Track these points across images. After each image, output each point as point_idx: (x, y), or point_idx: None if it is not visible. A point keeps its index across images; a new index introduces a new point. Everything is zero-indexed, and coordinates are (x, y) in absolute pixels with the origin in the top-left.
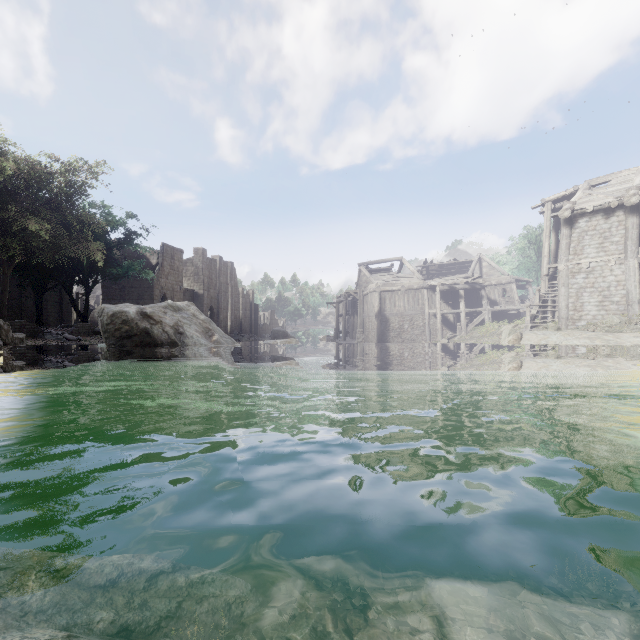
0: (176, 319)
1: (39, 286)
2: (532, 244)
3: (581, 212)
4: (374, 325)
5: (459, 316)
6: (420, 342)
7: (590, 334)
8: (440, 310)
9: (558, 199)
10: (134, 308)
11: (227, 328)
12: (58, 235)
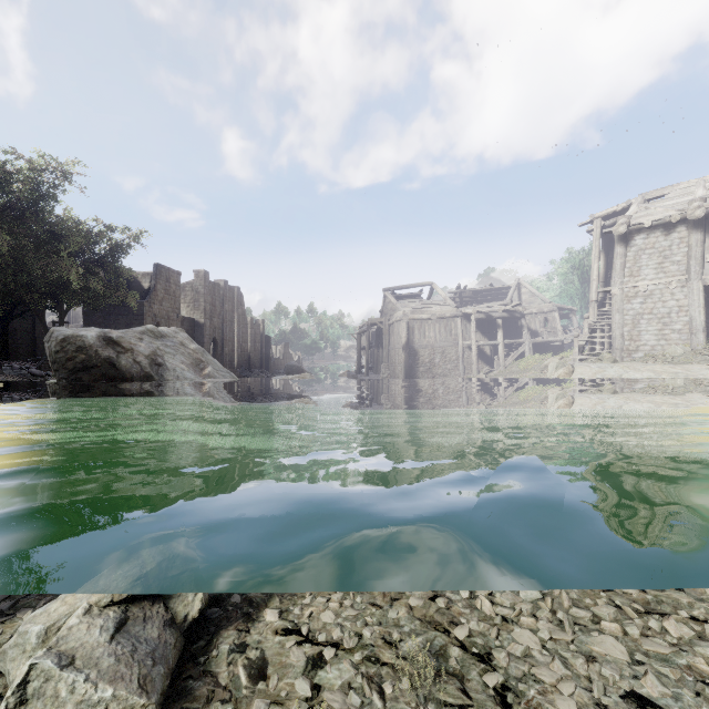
0: (155, 347)
1: (4, 312)
2: (576, 268)
3: (638, 228)
4: (401, 358)
5: (496, 348)
6: (453, 378)
7: (654, 366)
8: (476, 341)
9: (608, 215)
10: (94, 331)
11: (233, 363)
12: (22, 249)
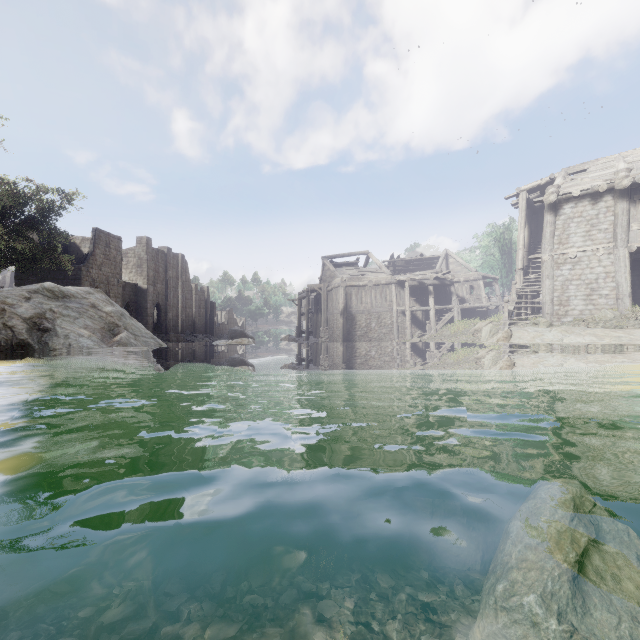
0: (45, 308)
1: None
2: (498, 241)
3: (566, 197)
4: (339, 323)
5: (428, 314)
6: (388, 341)
7: (595, 330)
8: (409, 307)
9: (533, 188)
10: None
11: (177, 327)
12: None
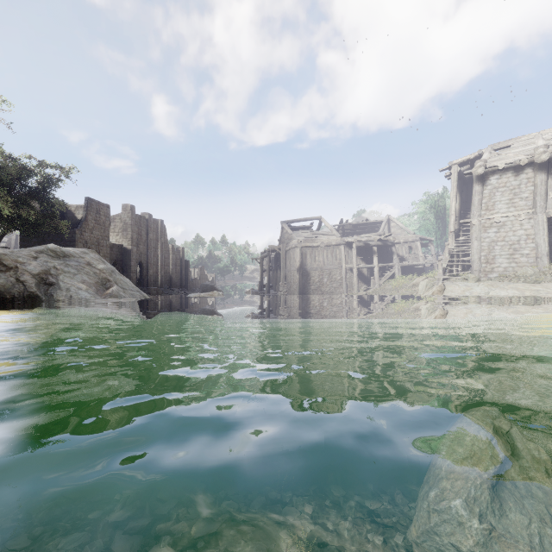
0: (50, 266)
1: None
2: (433, 207)
3: (492, 170)
4: (296, 279)
5: (372, 270)
6: (338, 294)
7: (517, 285)
8: (356, 265)
9: (464, 162)
10: None
11: (157, 282)
12: None
